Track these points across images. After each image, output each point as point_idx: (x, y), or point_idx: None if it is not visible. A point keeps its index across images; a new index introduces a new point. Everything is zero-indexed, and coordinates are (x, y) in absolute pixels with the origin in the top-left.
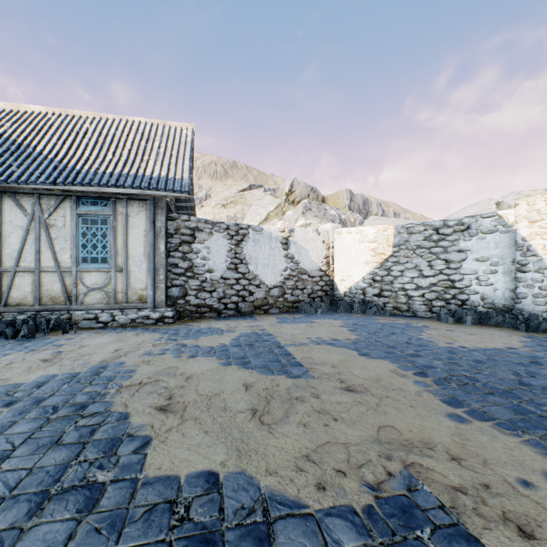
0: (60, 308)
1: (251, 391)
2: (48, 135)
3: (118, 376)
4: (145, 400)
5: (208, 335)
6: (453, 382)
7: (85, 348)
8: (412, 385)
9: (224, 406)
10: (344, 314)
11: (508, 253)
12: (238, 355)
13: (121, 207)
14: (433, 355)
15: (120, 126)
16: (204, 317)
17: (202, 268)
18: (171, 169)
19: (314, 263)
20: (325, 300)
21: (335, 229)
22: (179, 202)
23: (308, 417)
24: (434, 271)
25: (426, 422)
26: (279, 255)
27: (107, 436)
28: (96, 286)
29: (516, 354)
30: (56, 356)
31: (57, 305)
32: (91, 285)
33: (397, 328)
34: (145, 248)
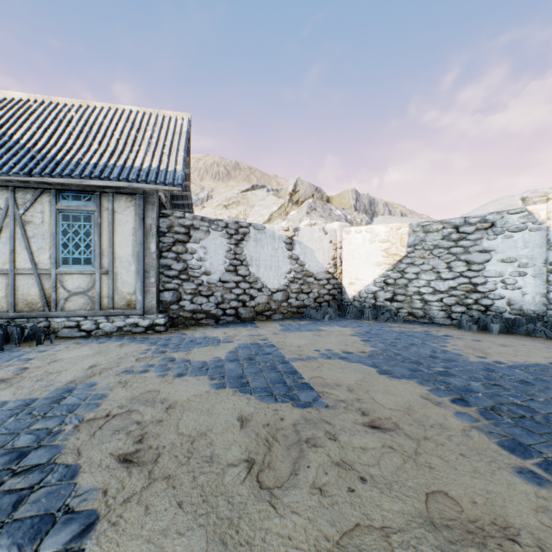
0: (37, 315)
1: (248, 428)
2: (27, 123)
3: (82, 404)
4: (107, 443)
5: (201, 346)
6: (505, 414)
7: (56, 363)
8: (454, 418)
9: (210, 454)
10: (354, 321)
11: (539, 253)
12: (235, 373)
13: (107, 202)
14: (467, 373)
15: (108, 114)
16: (200, 324)
17: (198, 270)
18: (163, 161)
19: (321, 265)
20: (332, 305)
21: (343, 228)
22: (176, 200)
23: (325, 475)
24: (454, 273)
25: (491, 485)
26: (283, 255)
27: (35, 512)
28: (78, 290)
29: None
30: (17, 375)
31: (34, 311)
32: (73, 289)
33: (416, 338)
34: (134, 247)
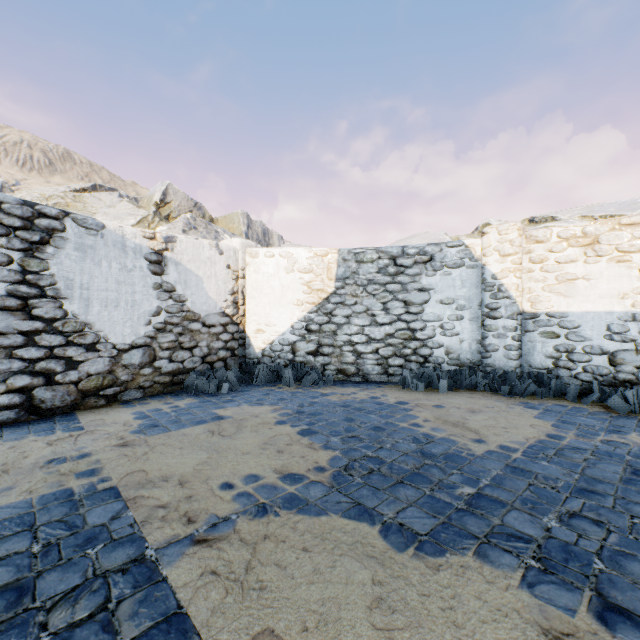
0: None
1: None
2: None
3: None
4: None
5: None
6: None
7: None
8: None
9: None
10: (269, 389)
11: (476, 294)
12: None
13: None
14: (510, 490)
15: None
16: None
17: None
18: None
19: (214, 302)
20: (231, 364)
21: (247, 248)
22: None
23: None
24: (391, 316)
25: None
26: (144, 283)
27: None
28: None
29: (584, 451)
30: None
31: None
32: None
33: (372, 413)
34: None
